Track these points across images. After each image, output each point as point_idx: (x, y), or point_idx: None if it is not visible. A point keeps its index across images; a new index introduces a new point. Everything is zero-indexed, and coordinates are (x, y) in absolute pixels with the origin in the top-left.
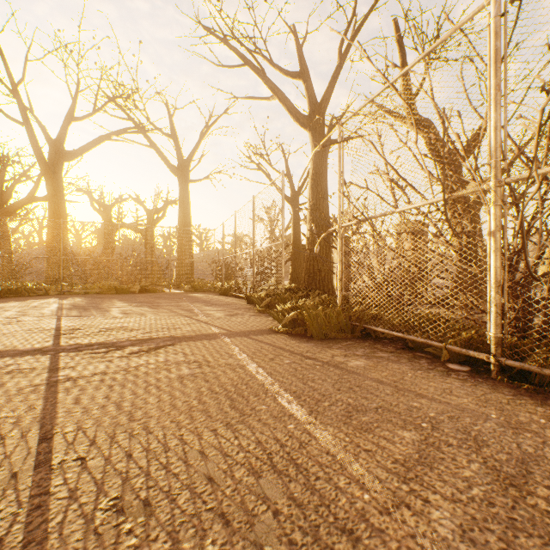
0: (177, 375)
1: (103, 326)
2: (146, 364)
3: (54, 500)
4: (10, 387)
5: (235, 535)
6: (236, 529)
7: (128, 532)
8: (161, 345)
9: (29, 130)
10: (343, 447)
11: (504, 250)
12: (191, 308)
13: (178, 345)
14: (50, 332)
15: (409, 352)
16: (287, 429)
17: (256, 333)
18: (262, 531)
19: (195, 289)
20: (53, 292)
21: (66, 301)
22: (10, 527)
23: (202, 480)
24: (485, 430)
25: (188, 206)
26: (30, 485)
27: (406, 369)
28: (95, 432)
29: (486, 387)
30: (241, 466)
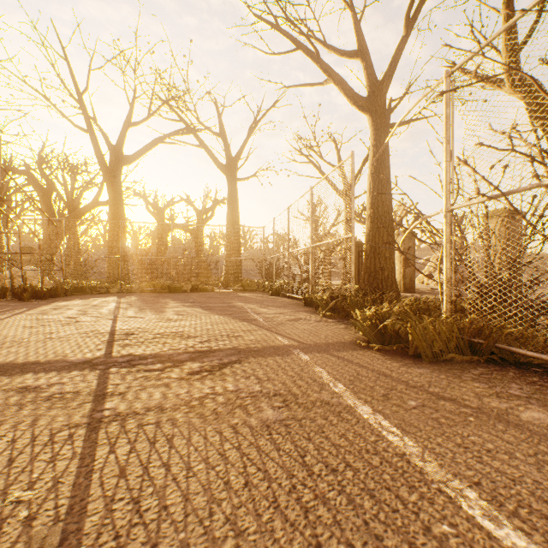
0: (259, 420)
1: (158, 331)
2: (212, 395)
3: None
4: (42, 426)
5: None
6: None
7: None
8: (225, 362)
9: (92, 136)
10: None
11: None
12: (246, 310)
13: (245, 363)
14: (104, 336)
15: None
16: None
17: (337, 348)
18: None
19: (244, 288)
20: (113, 290)
21: (123, 299)
22: None
23: None
24: None
25: (236, 204)
26: None
27: None
28: None
29: None
30: None
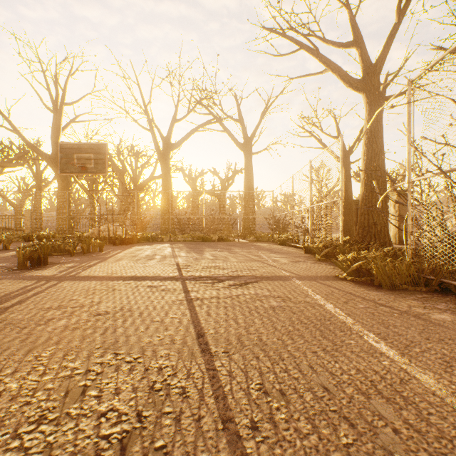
0: (268, 305)
1: (204, 265)
2: (243, 295)
3: (221, 375)
4: (167, 299)
5: (363, 437)
6: (362, 432)
7: (277, 408)
8: (248, 282)
9: (153, 133)
10: (450, 393)
11: None
12: (259, 255)
13: (260, 283)
14: (174, 266)
15: None
16: (382, 364)
17: (322, 279)
18: (387, 441)
19: (257, 239)
20: (165, 240)
21: (174, 246)
22: (203, 384)
23: (319, 388)
24: None
25: (251, 174)
26: (203, 362)
27: None
28: (228, 337)
29: None
30: (348, 385)
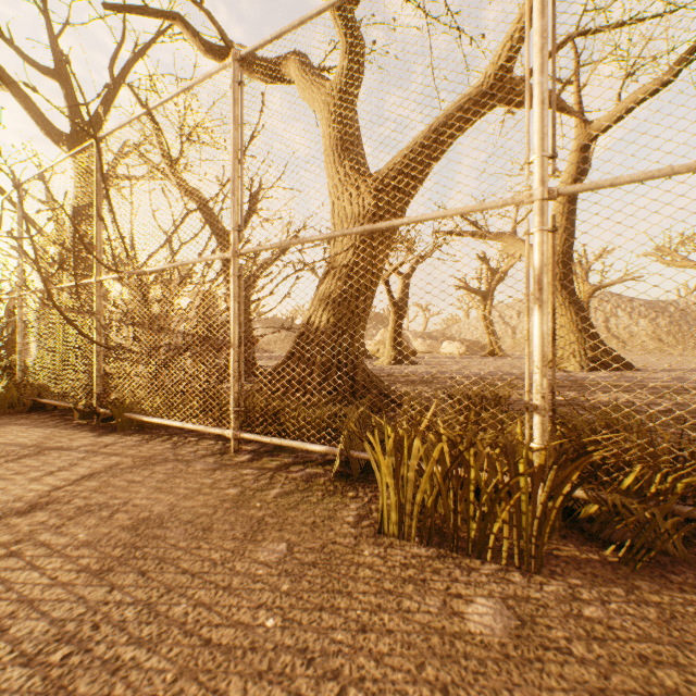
0: None
1: None
2: None
3: None
4: None
5: None
6: None
7: None
8: None
9: None
10: None
11: (102, 329)
12: None
13: None
14: None
15: (59, 417)
16: None
17: None
18: None
19: None
20: None
21: None
22: None
23: None
24: (1, 451)
25: None
26: None
27: (22, 428)
28: None
29: (73, 430)
30: None
